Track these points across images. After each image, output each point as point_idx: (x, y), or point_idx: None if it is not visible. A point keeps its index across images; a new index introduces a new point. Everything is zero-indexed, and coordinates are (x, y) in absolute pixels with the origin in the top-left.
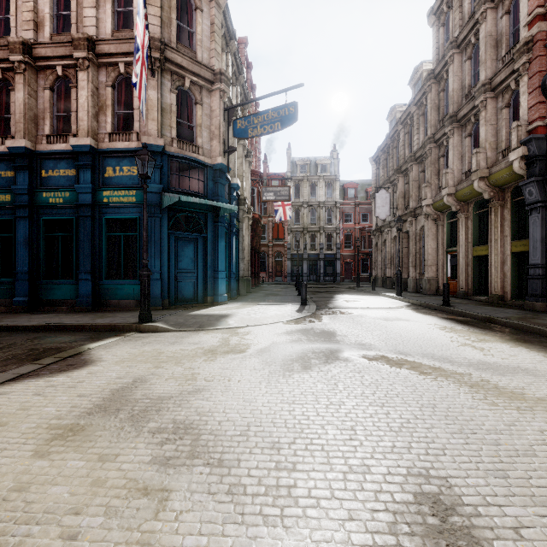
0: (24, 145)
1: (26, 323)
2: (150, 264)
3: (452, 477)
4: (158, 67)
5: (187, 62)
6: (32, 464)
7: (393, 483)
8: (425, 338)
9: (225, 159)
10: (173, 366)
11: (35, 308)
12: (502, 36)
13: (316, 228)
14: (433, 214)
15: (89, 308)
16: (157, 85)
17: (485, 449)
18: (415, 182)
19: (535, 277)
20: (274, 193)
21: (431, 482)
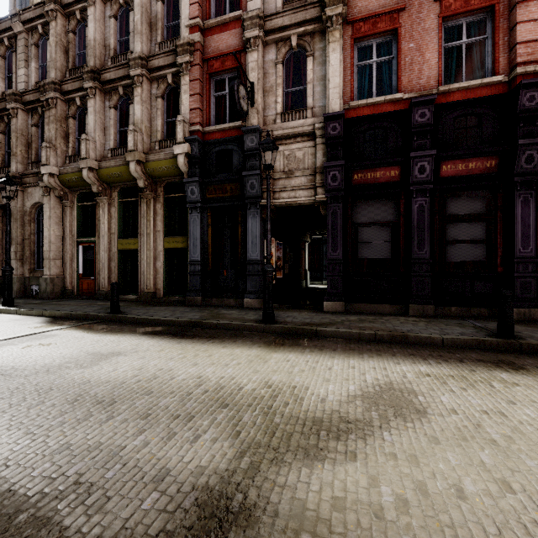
0: None
1: None
2: None
3: None
4: None
5: None
6: None
7: None
8: (225, 384)
9: None
10: None
11: None
12: (158, 20)
13: None
14: (60, 190)
15: None
16: None
17: None
18: (23, 136)
19: (196, 273)
20: None
21: None
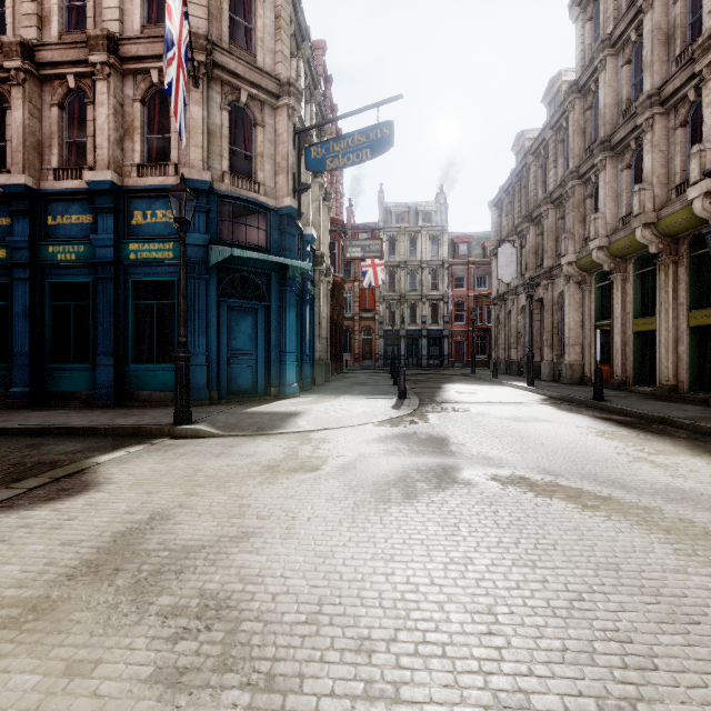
0: (23, 182)
1: (19, 424)
2: (193, 343)
3: None
4: (203, 74)
5: (243, 69)
6: None
7: None
8: (578, 448)
9: (295, 200)
10: (213, 492)
11: (38, 402)
12: (675, 28)
13: (417, 296)
14: (577, 276)
15: (110, 403)
16: (202, 99)
17: None
18: (552, 233)
19: None
20: (362, 248)
21: None
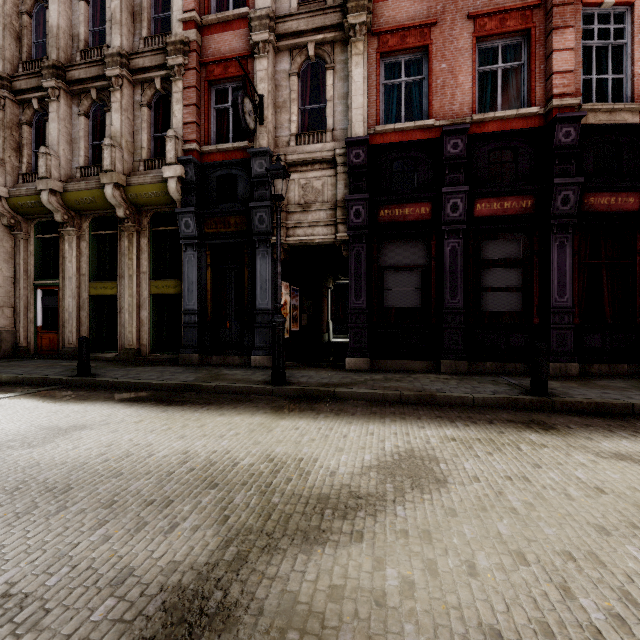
0: None
1: None
2: None
3: None
4: None
5: None
6: None
7: None
8: (217, 459)
9: None
10: None
11: None
12: (142, 9)
13: None
14: (10, 217)
15: None
16: None
17: None
18: None
19: (192, 325)
20: None
21: None
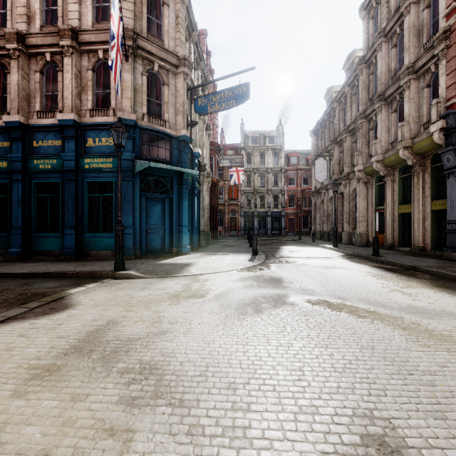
0: (18, 120)
1: (18, 271)
2: (125, 220)
3: (395, 418)
4: (131, 53)
5: (156, 49)
6: (9, 404)
7: (340, 424)
8: (359, 284)
9: (188, 131)
10: (142, 309)
11: (27, 257)
12: (423, 26)
13: (265, 190)
14: (364, 178)
15: (73, 258)
16: (130, 69)
17: (423, 390)
18: (349, 151)
19: (452, 231)
20: (230, 160)
21: (375, 423)
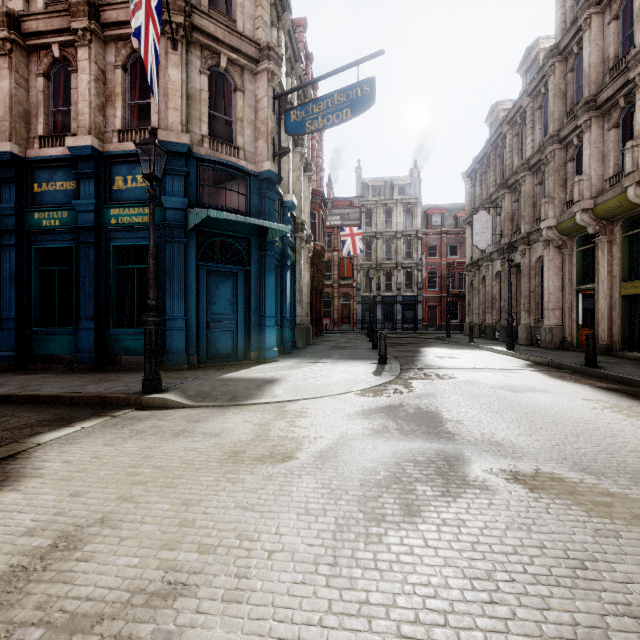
0: (8, 150)
1: None
2: (172, 307)
3: None
4: (182, 36)
5: (223, 32)
6: None
7: None
8: (602, 430)
9: (274, 164)
10: (153, 496)
11: (24, 365)
12: None
13: (392, 264)
14: (557, 240)
15: (91, 367)
16: (181, 62)
17: None
18: (529, 198)
19: None
20: (341, 217)
21: None
